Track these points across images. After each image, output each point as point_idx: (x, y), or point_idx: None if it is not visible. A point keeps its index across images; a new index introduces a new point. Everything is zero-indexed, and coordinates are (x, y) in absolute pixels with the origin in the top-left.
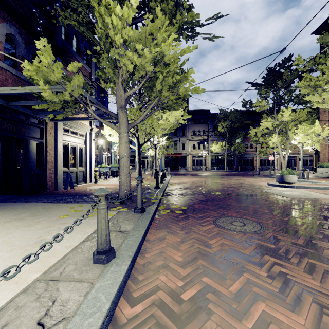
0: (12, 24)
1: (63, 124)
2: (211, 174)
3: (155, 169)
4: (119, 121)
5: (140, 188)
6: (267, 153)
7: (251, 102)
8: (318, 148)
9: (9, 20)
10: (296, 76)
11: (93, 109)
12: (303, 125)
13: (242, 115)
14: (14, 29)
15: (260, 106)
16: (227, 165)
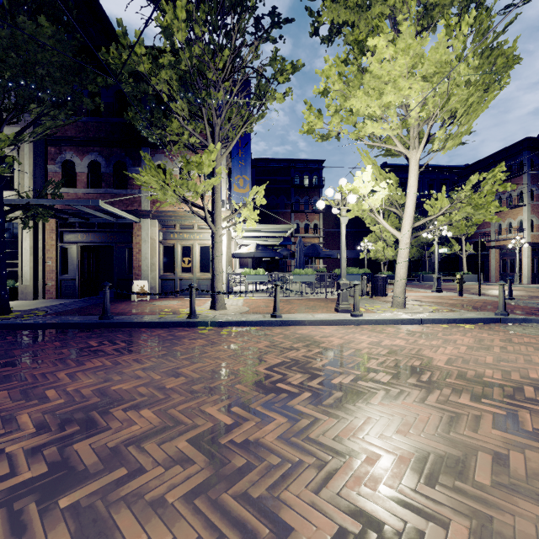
0: (95, 151)
1: (161, 220)
2: None
3: (337, 283)
4: None
5: None
6: None
7: None
8: None
9: (92, 150)
10: None
11: (224, 181)
12: None
13: None
14: (95, 155)
15: None
16: None
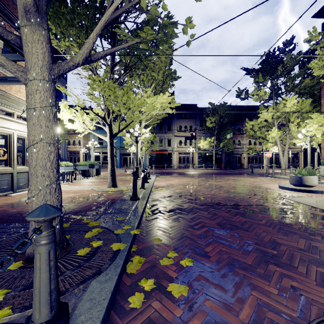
0: None
1: None
2: (200, 172)
3: (136, 168)
4: (24, 50)
5: (42, 251)
6: (256, 151)
7: (246, 91)
8: (314, 144)
9: None
10: (297, 63)
11: None
12: (315, 114)
13: (232, 110)
14: None
15: (258, 95)
16: (215, 163)
